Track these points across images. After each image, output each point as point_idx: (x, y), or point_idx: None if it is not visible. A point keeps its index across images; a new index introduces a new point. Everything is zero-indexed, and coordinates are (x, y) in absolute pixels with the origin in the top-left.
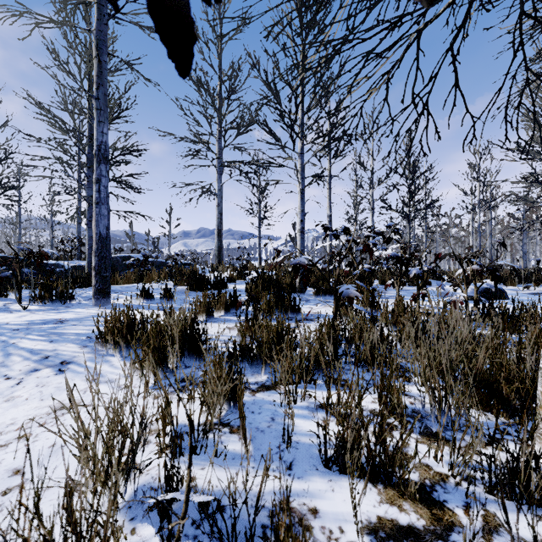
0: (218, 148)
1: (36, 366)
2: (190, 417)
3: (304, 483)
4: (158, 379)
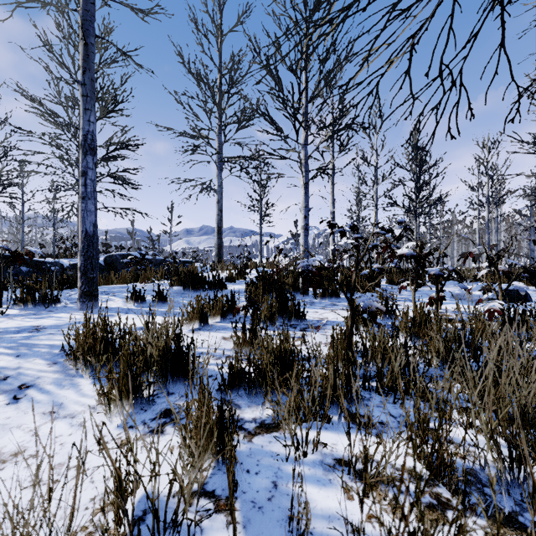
0: (218, 143)
1: None
2: (152, 502)
3: None
4: (104, 448)
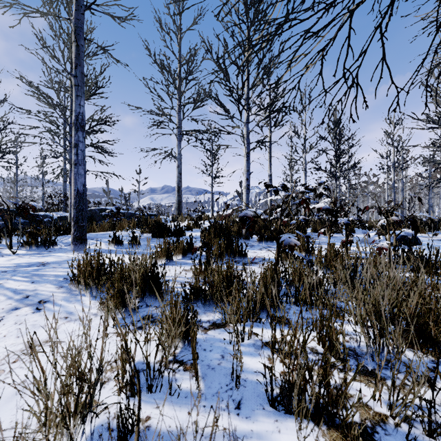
0: (178, 119)
1: (17, 304)
2: (146, 358)
3: (252, 423)
4: (117, 324)
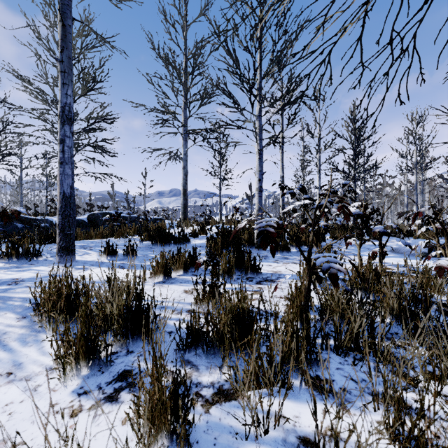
0: (184, 118)
1: None
2: None
3: None
4: None
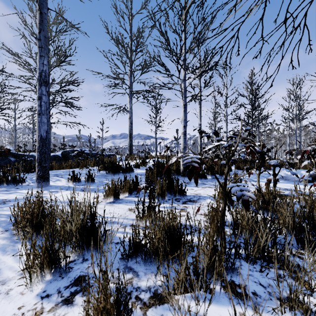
0: (130, 82)
1: None
2: None
3: None
4: None
